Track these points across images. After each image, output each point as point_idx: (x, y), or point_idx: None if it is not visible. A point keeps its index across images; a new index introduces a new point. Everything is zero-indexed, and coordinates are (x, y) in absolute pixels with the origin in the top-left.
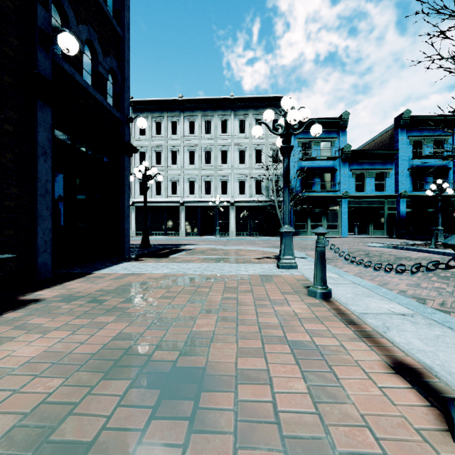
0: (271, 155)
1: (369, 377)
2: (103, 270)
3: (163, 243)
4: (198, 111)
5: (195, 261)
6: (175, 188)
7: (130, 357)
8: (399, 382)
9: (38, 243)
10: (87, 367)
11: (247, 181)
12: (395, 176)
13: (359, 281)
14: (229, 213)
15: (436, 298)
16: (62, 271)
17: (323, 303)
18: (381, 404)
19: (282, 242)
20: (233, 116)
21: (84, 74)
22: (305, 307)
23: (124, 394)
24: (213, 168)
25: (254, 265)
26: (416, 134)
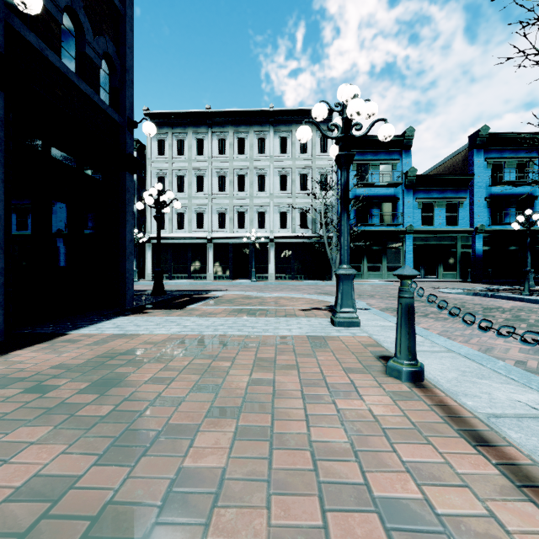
0: (320, 180)
1: None
2: (84, 329)
3: (184, 289)
4: (230, 126)
5: (219, 315)
6: (201, 220)
7: None
8: None
9: None
10: None
11: (290, 213)
12: (470, 207)
13: (456, 348)
14: (268, 252)
15: None
16: (25, 330)
17: (413, 390)
18: None
19: (339, 289)
20: (273, 132)
21: (65, 56)
22: (387, 400)
23: None
24: (248, 197)
25: (299, 320)
26: (496, 155)
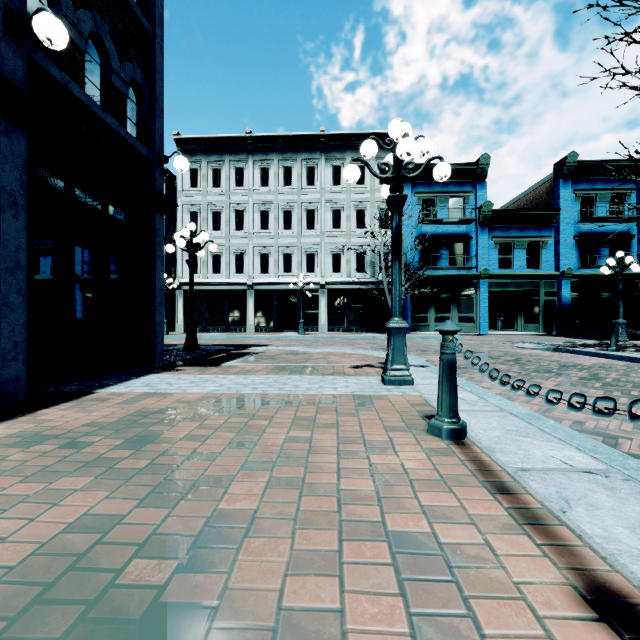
0: (379, 216)
1: (544, 624)
2: (112, 387)
3: (220, 343)
4: (274, 153)
5: (260, 373)
6: (240, 263)
7: (82, 574)
8: None
9: (2, 346)
10: None
11: (344, 254)
12: (555, 247)
13: (509, 407)
14: (319, 300)
15: (634, 436)
16: (48, 389)
17: (452, 447)
18: None
19: (390, 344)
20: (324, 160)
21: (89, 86)
22: (422, 456)
23: None
24: (295, 236)
25: (347, 379)
26: (586, 186)
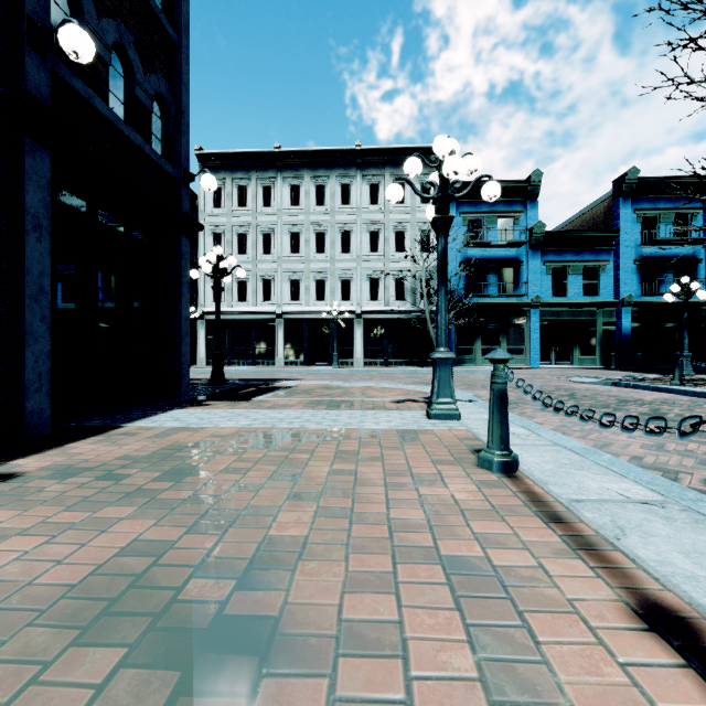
0: (420, 239)
1: (597, 635)
2: (139, 422)
3: (248, 377)
4: (305, 169)
5: (294, 407)
6: (268, 290)
7: (142, 593)
8: (657, 650)
9: (26, 377)
10: (55, 613)
11: (382, 280)
12: (614, 272)
13: (563, 441)
14: (354, 330)
15: (695, 471)
16: (71, 423)
17: (503, 480)
18: (628, 704)
19: (435, 376)
20: (360, 177)
21: (112, 100)
22: (473, 488)
23: (111, 678)
24: (329, 260)
25: (389, 413)
26: (648, 205)
